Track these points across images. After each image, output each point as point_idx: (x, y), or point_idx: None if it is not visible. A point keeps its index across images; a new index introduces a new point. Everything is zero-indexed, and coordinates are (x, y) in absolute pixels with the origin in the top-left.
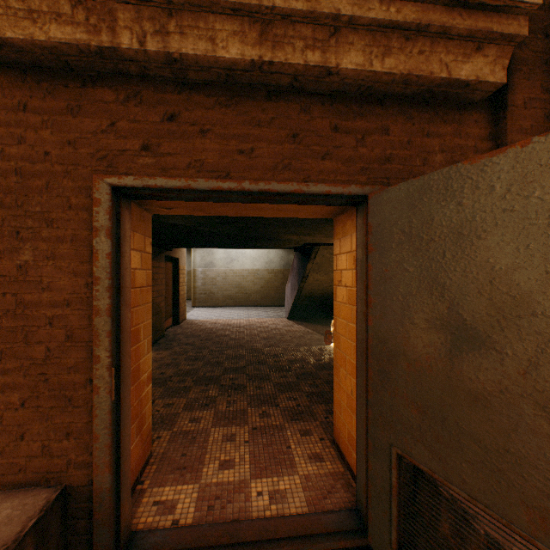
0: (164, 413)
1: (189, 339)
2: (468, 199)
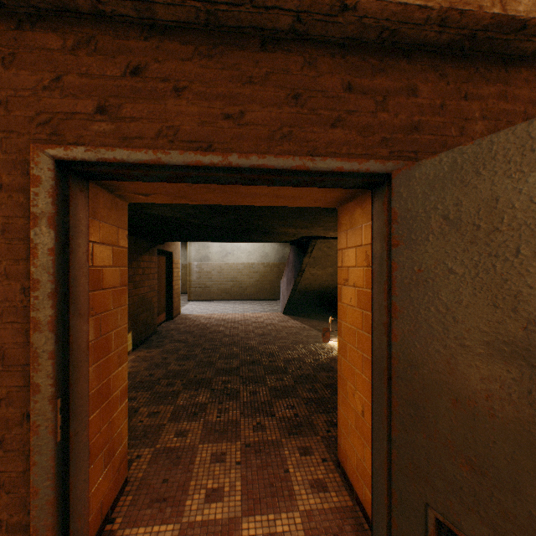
0: (148, 425)
1: (182, 336)
2: None
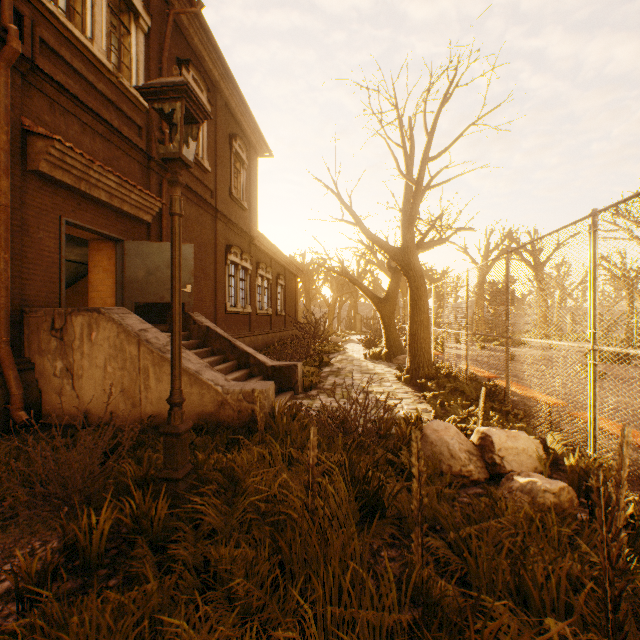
0: None
1: None
2: (152, 249)
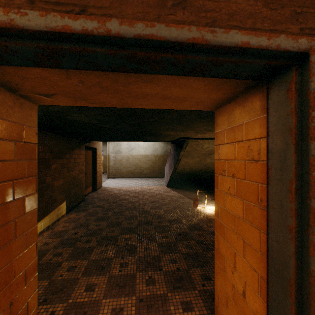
0: (65, 279)
1: (101, 202)
2: None
